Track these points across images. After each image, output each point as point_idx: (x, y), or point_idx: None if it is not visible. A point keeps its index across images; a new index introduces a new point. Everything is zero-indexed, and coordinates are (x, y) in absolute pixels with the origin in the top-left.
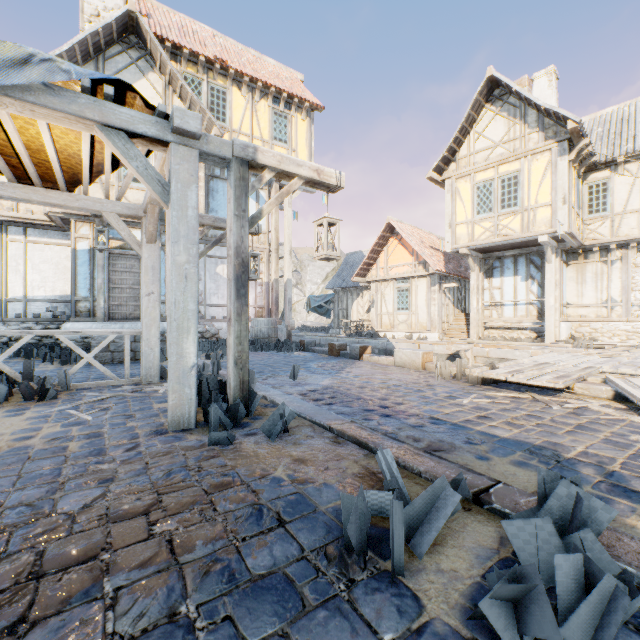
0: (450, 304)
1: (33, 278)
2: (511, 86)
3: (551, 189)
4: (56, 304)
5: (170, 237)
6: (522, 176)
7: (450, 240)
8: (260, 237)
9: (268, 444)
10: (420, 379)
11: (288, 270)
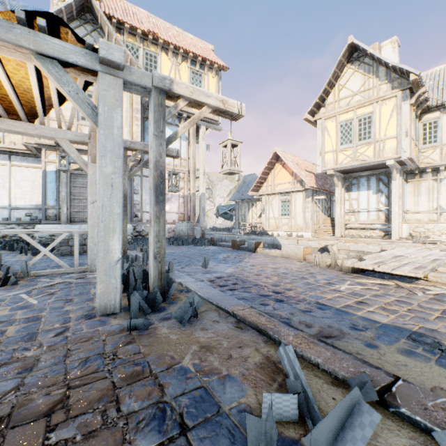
0: (319, 211)
1: (16, 192)
2: (366, 50)
3: (396, 125)
4: (33, 211)
5: (98, 151)
6: (374, 116)
7: (320, 164)
8: (182, 162)
9: (179, 329)
10: (302, 268)
11: (202, 186)
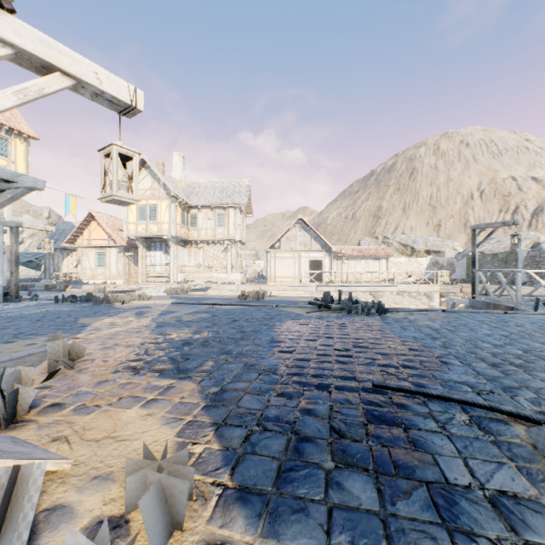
0: (132, 263)
1: None
2: (151, 167)
3: (169, 216)
4: None
5: None
6: (158, 207)
7: (126, 231)
8: None
9: (33, 302)
10: None
11: (8, 239)
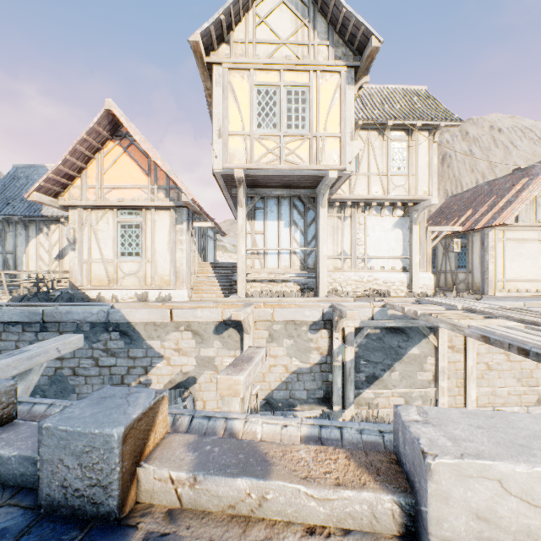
0: (196, 250)
1: None
2: None
3: (341, 119)
4: None
5: None
6: (312, 93)
7: (220, 155)
8: None
9: None
10: None
11: None
